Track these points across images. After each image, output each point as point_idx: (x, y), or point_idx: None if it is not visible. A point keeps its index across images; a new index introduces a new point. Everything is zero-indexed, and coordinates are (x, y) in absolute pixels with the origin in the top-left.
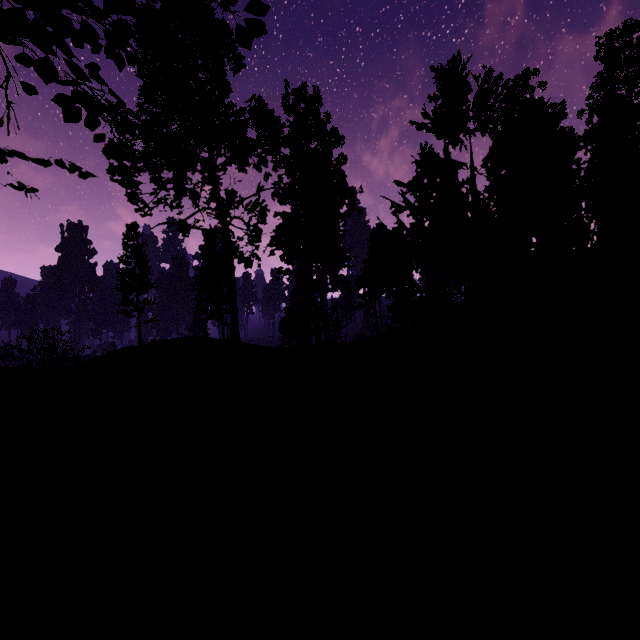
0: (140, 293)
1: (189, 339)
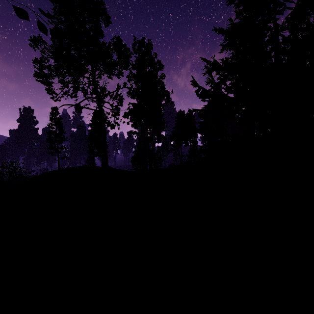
0: (59, 143)
1: (84, 167)
